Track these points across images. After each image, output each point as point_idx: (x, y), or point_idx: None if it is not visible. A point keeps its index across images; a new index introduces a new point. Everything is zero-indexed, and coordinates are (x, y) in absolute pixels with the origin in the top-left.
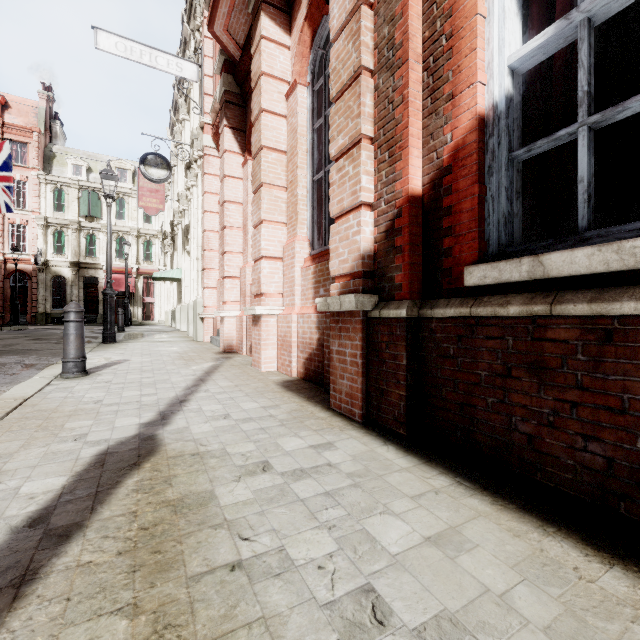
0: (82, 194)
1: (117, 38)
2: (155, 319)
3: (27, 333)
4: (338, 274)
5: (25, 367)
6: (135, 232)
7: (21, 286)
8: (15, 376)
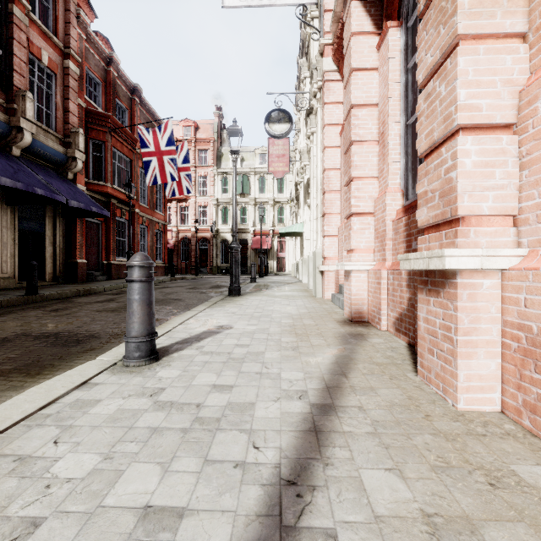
0: (238, 178)
1: None
2: (286, 270)
3: (194, 282)
4: None
5: None
6: (271, 201)
7: (204, 248)
8: (119, 339)
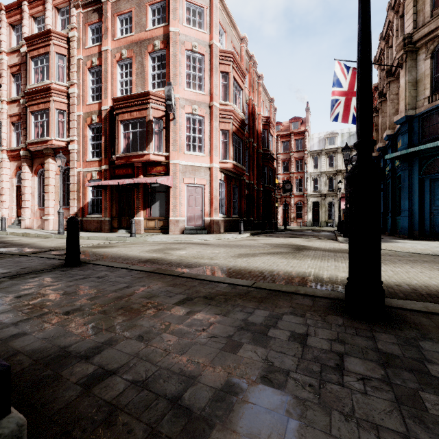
0: None
1: None
2: None
3: None
4: (71, 214)
5: None
6: None
7: None
8: None
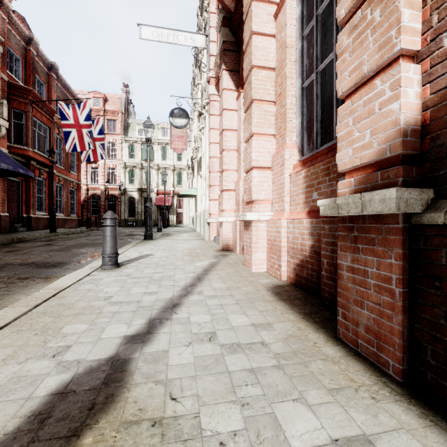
0: (143, 146)
1: (153, 28)
2: (183, 223)
3: None
4: (351, 167)
5: (92, 256)
6: (172, 167)
7: (113, 204)
8: (82, 264)
